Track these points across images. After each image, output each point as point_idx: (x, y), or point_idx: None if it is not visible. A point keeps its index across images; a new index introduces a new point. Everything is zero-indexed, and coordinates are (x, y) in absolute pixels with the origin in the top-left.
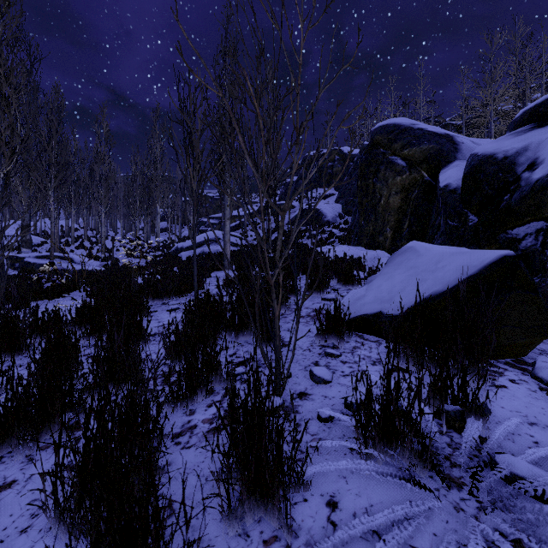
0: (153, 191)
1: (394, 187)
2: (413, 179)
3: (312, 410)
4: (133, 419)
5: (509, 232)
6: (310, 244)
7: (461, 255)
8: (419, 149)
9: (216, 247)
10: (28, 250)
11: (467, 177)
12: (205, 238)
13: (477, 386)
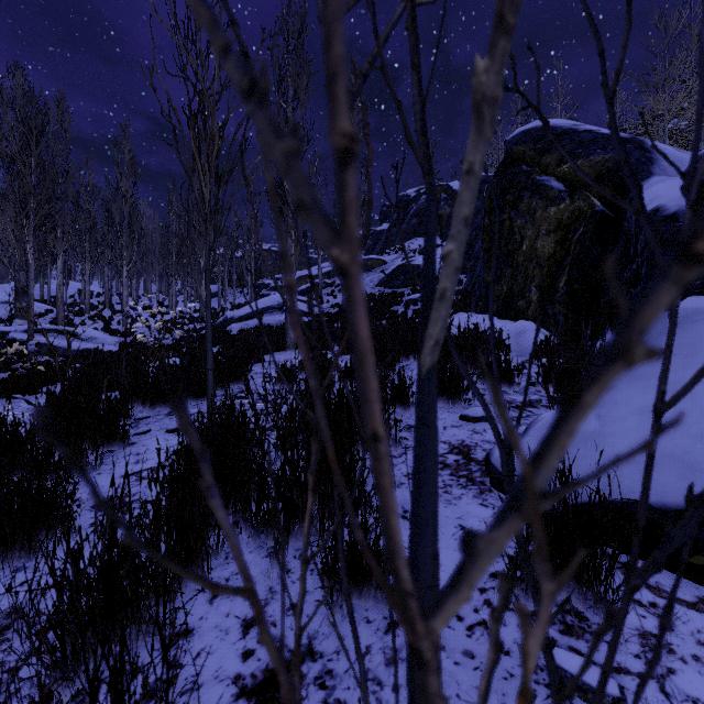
0: (195, 241)
1: (544, 224)
2: (577, 210)
3: None
4: None
5: None
6: (409, 312)
7: None
8: (587, 162)
9: (278, 317)
10: (24, 321)
11: None
12: (265, 305)
13: None
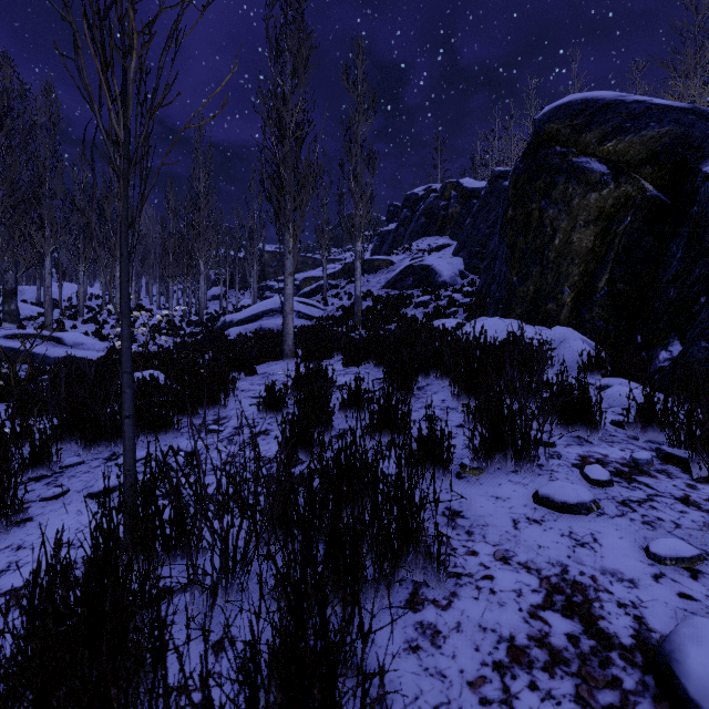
0: (194, 241)
1: (583, 214)
2: (623, 196)
3: None
4: None
5: None
6: (419, 316)
7: None
8: (638, 138)
9: (280, 321)
10: (13, 325)
11: None
12: (266, 307)
13: None
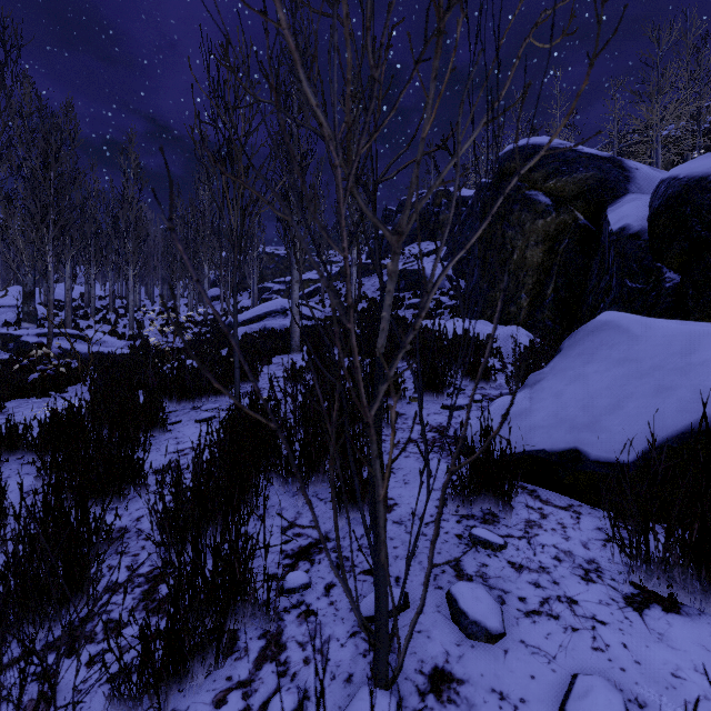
0: (199, 246)
1: (533, 236)
2: (562, 223)
3: None
4: None
5: None
6: (409, 317)
7: None
8: (571, 179)
9: (282, 321)
10: (32, 325)
11: (660, 213)
12: (268, 309)
13: None
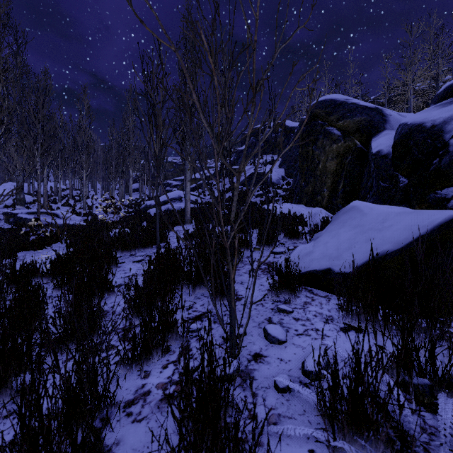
0: (127, 157)
1: (330, 154)
2: (347, 146)
3: (269, 376)
4: (80, 392)
5: (438, 192)
6: (258, 202)
7: (408, 215)
8: (352, 120)
9: (179, 205)
10: (22, 207)
11: (397, 144)
12: (170, 197)
13: (448, 360)
